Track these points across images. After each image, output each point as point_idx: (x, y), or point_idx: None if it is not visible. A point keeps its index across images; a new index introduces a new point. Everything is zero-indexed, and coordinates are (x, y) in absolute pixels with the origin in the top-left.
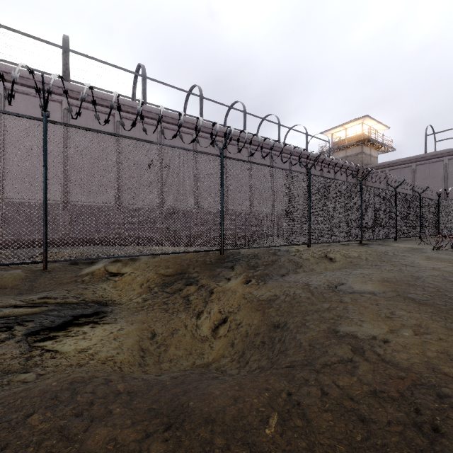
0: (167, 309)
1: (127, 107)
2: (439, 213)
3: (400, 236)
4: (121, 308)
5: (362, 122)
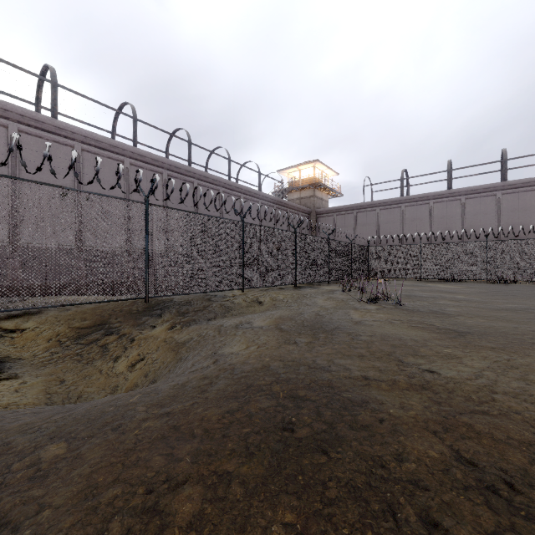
0: (80, 361)
1: (27, 118)
2: (368, 258)
3: (333, 279)
4: (22, 365)
5: (314, 166)
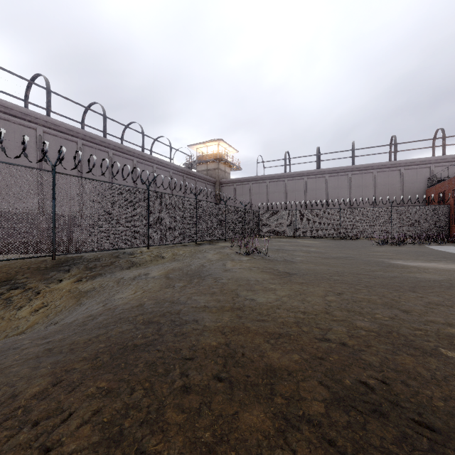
0: None
1: None
2: (259, 220)
3: (229, 237)
4: None
5: (219, 144)
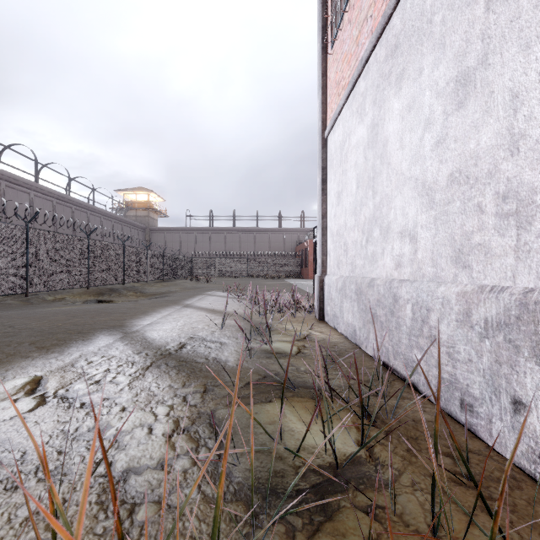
0: None
1: None
2: (192, 265)
3: (177, 277)
4: None
5: (149, 194)
